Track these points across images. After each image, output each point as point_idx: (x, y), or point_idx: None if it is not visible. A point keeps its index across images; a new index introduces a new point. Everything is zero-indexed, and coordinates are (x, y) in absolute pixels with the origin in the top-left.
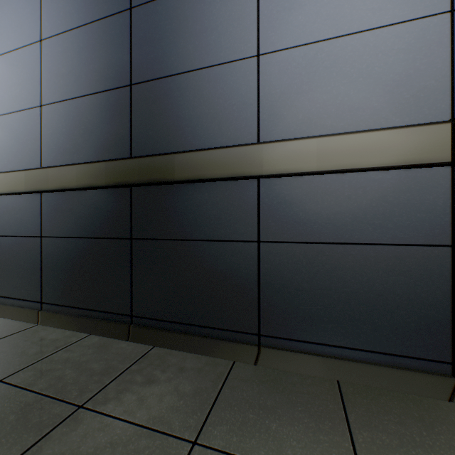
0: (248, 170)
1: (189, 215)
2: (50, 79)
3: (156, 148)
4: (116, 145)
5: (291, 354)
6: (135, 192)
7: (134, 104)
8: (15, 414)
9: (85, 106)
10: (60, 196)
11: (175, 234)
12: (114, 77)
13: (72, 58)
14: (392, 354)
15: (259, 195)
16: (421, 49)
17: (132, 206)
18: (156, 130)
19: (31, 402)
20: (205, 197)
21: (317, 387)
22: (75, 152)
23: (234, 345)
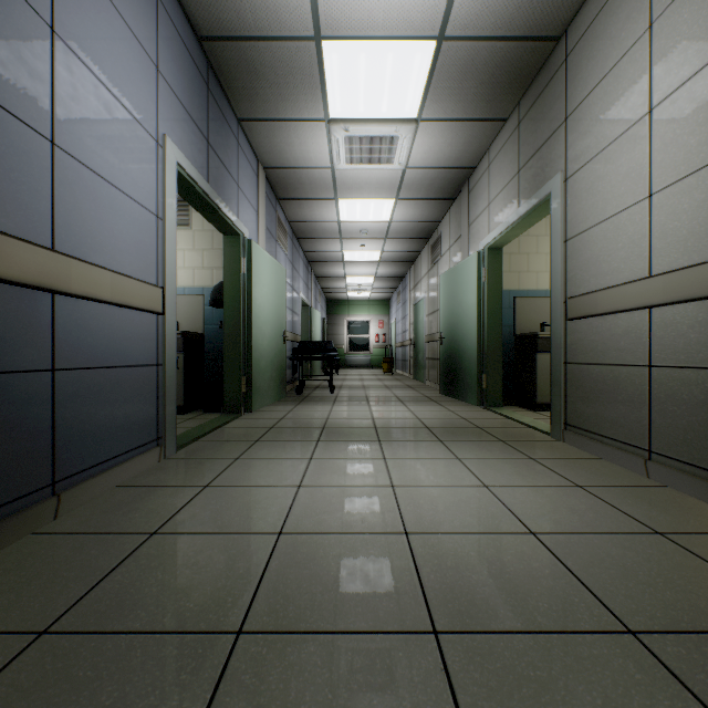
0: (58, 284)
1: None
2: None
3: None
4: None
5: (88, 484)
6: None
7: None
8: None
9: None
10: None
11: None
12: None
13: None
14: (139, 447)
15: (55, 313)
16: (149, 231)
17: None
18: None
19: None
20: None
21: (120, 493)
22: None
23: (32, 512)
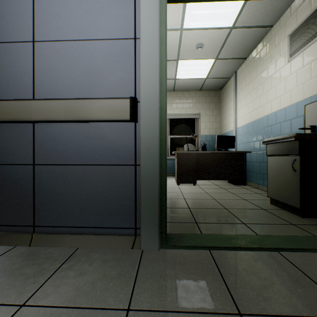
0: (23, 117)
1: None
2: None
3: None
4: None
5: (53, 235)
6: None
7: None
8: None
9: None
10: None
11: None
12: None
13: None
14: (108, 227)
15: (34, 133)
16: (121, 56)
17: None
18: None
19: None
20: None
21: (60, 253)
22: None
23: (16, 235)
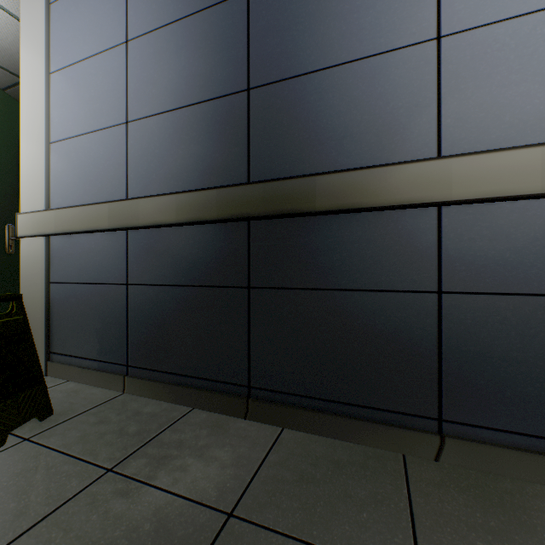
0: (428, 195)
1: (332, 257)
2: (139, 89)
3: (284, 170)
4: (227, 167)
5: (494, 449)
6: (254, 227)
7: (252, 113)
8: (150, 522)
9: (185, 120)
10: (152, 234)
11: (311, 282)
12: (225, 81)
13: (167, 61)
14: None
15: (439, 228)
16: None
17: (250, 245)
18: (284, 146)
19: (162, 503)
20: (356, 232)
21: None
22: (172, 178)
23: (403, 433)
